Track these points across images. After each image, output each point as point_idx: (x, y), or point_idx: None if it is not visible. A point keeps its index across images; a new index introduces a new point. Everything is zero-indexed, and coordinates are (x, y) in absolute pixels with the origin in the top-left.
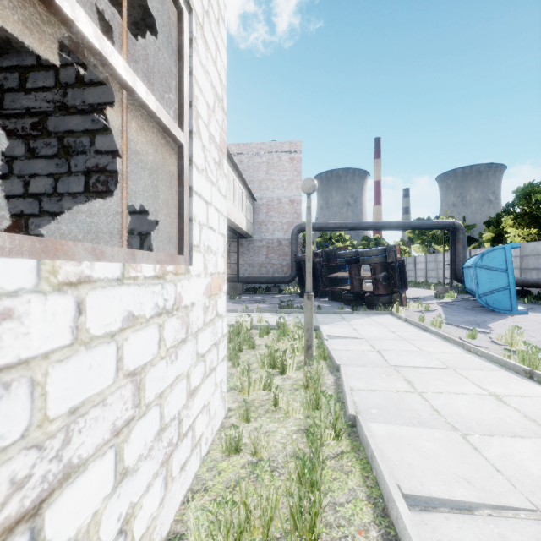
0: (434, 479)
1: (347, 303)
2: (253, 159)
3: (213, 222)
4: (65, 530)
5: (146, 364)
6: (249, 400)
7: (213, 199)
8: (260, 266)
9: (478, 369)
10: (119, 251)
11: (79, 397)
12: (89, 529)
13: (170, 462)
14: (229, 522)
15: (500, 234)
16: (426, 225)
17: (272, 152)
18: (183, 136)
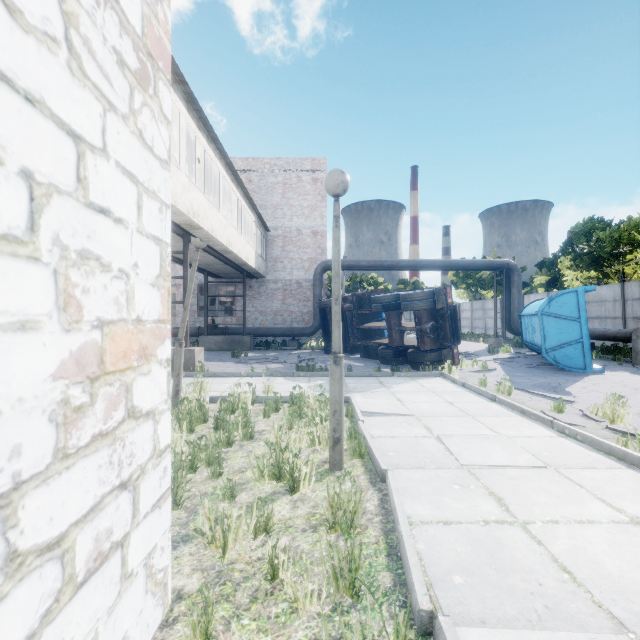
0: None
1: (384, 361)
2: (265, 178)
3: (112, 200)
4: None
5: None
6: (225, 563)
7: (112, 144)
8: (275, 314)
9: (590, 467)
10: None
11: None
12: None
13: None
14: None
15: (555, 278)
16: (476, 264)
17: (290, 170)
18: None
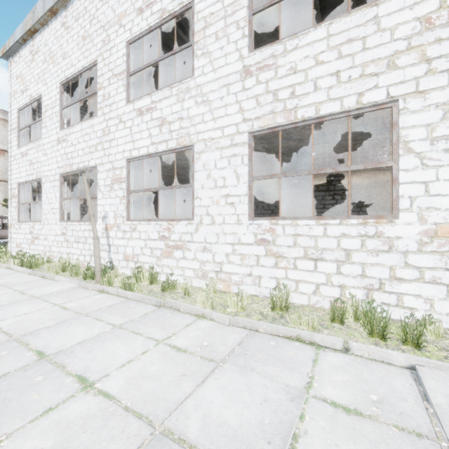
0: (447, 390)
1: None
2: None
3: (441, 191)
4: (321, 269)
5: (352, 250)
6: None
7: (441, 176)
8: None
9: None
10: (342, 217)
11: (325, 246)
12: (328, 275)
13: (371, 292)
14: (357, 307)
15: None
16: None
17: None
18: (391, 162)
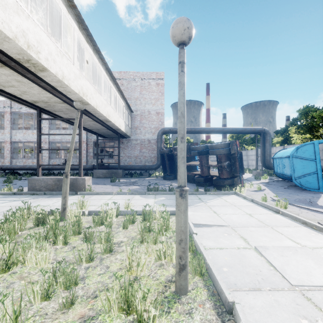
0: None
1: (198, 184)
2: (130, 83)
3: None
4: None
5: None
6: None
7: None
8: (136, 158)
9: None
10: None
11: None
12: None
13: None
14: None
15: (286, 138)
16: (246, 130)
17: (144, 79)
18: None
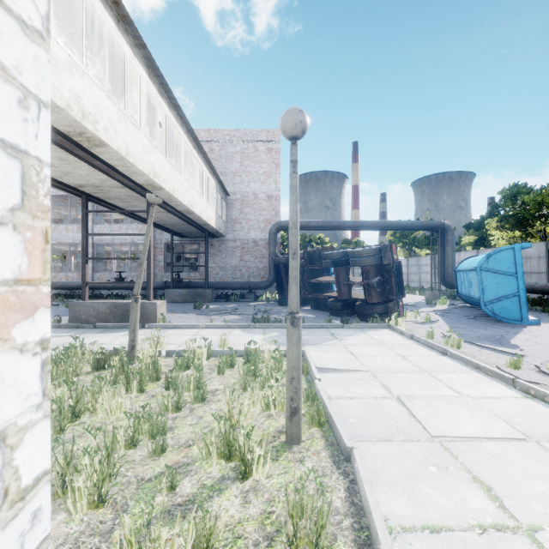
0: None
1: (333, 312)
2: (225, 148)
3: None
4: None
5: None
6: None
7: None
8: (234, 270)
9: None
10: None
11: None
12: None
13: None
14: None
15: (482, 237)
16: (414, 225)
17: (247, 141)
18: None
